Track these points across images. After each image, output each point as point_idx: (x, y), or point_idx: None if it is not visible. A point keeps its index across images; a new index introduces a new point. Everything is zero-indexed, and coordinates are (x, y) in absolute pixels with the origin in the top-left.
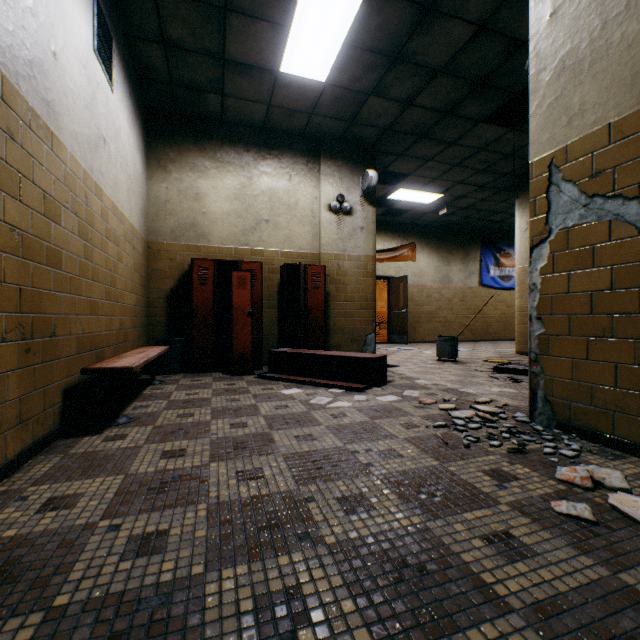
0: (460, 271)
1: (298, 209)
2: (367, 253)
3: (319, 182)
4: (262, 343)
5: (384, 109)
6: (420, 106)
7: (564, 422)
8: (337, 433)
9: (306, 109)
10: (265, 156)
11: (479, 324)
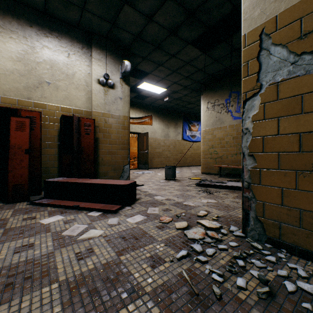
0: (173, 132)
1: (75, 78)
2: (124, 114)
3: (91, 63)
4: (41, 174)
5: (134, 19)
6: (157, 22)
7: (274, 238)
8: (69, 299)
9: (78, 3)
10: (47, 34)
11: (182, 158)
